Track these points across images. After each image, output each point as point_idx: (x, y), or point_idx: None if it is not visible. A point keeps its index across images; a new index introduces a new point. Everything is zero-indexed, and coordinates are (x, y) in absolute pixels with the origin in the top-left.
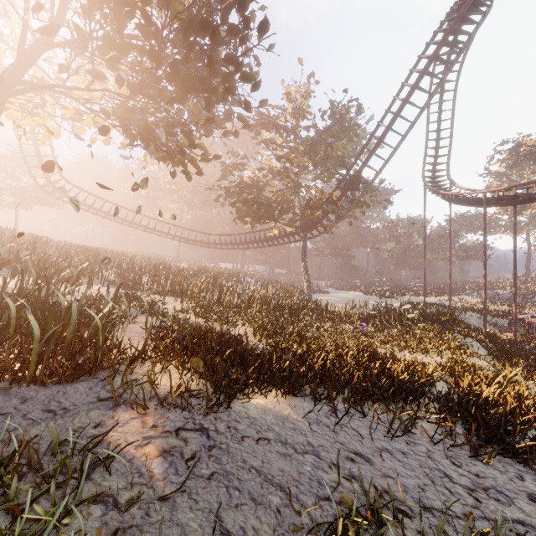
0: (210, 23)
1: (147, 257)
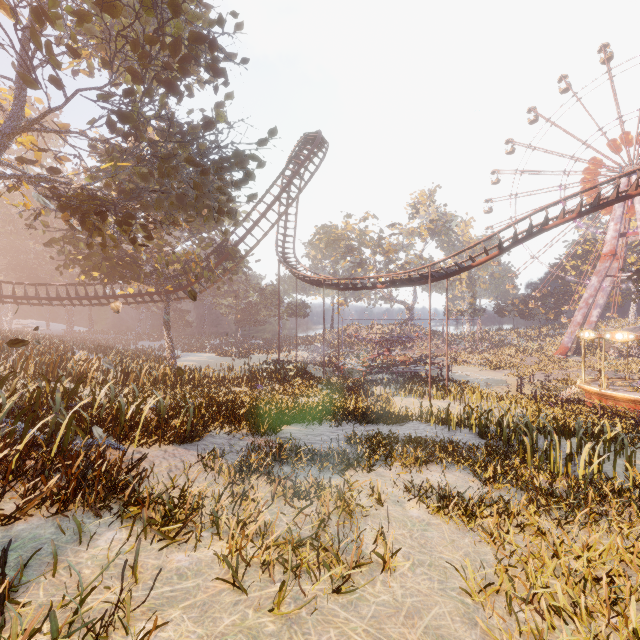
0: (229, 193)
1: None
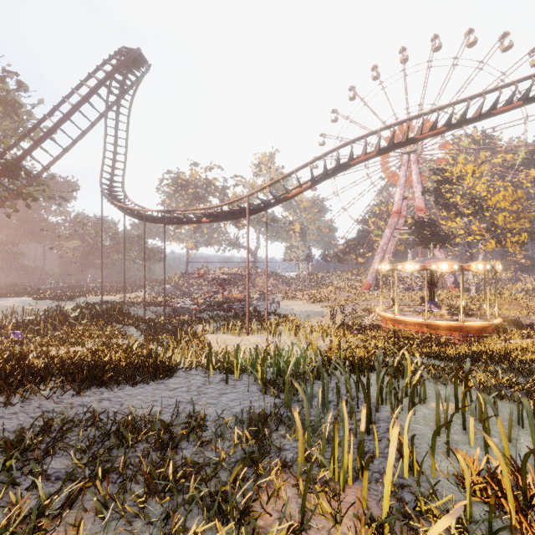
0: None
1: None
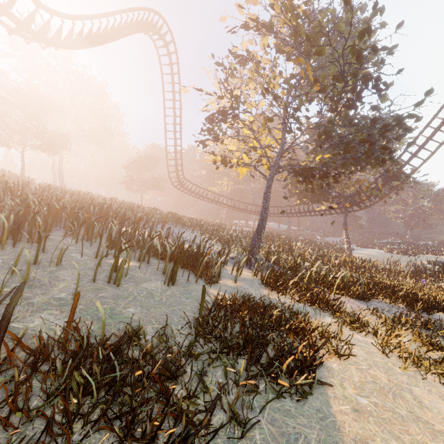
0: (390, 148)
1: (225, 224)
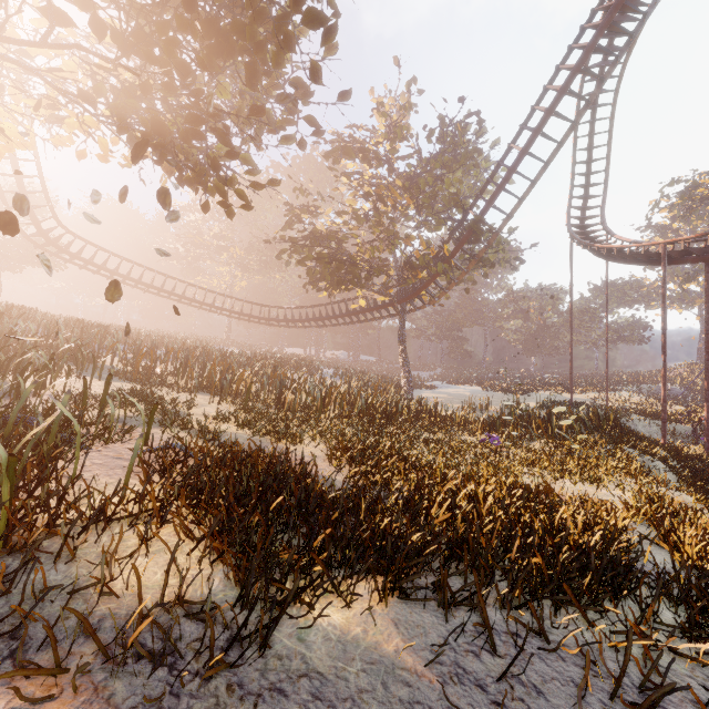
0: None
1: (183, 338)
